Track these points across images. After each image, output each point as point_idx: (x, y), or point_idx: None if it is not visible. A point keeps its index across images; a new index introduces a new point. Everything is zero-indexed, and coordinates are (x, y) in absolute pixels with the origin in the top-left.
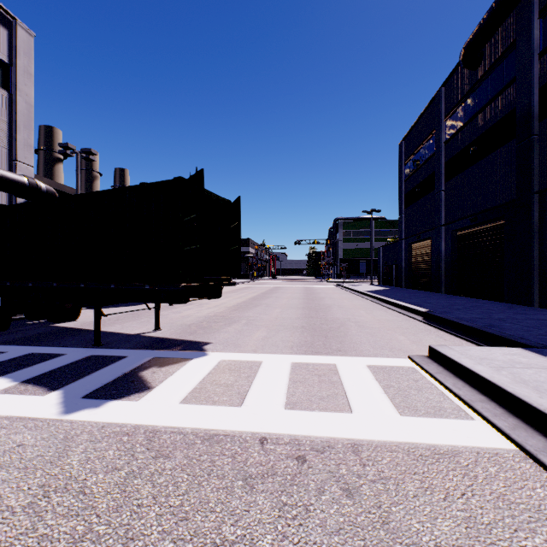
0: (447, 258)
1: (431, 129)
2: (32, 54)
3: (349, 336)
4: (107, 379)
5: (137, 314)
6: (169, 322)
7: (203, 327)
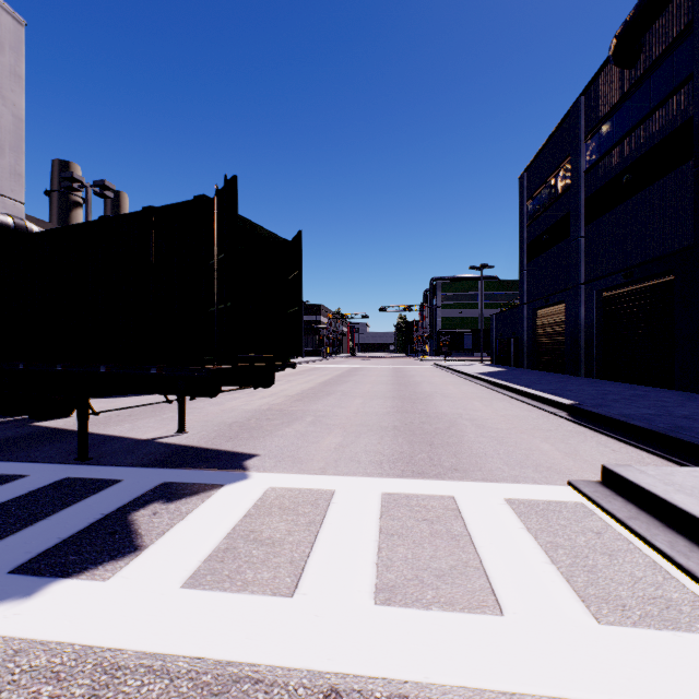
0: (588, 329)
1: (565, 154)
2: (21, 49)
3: (467, 443)
4: (72, 527)
5: (160, 406)
6: (202, 420)
7: (250, 428)
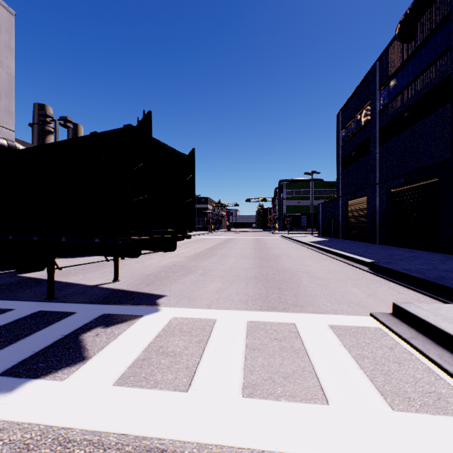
0: (382, 213)
1: (366, 99)
2: (12, 31)
3: (303, 288)
4: (41, 344)
5: (102, 263)
6: (130, 272)
7: (161, 278)
